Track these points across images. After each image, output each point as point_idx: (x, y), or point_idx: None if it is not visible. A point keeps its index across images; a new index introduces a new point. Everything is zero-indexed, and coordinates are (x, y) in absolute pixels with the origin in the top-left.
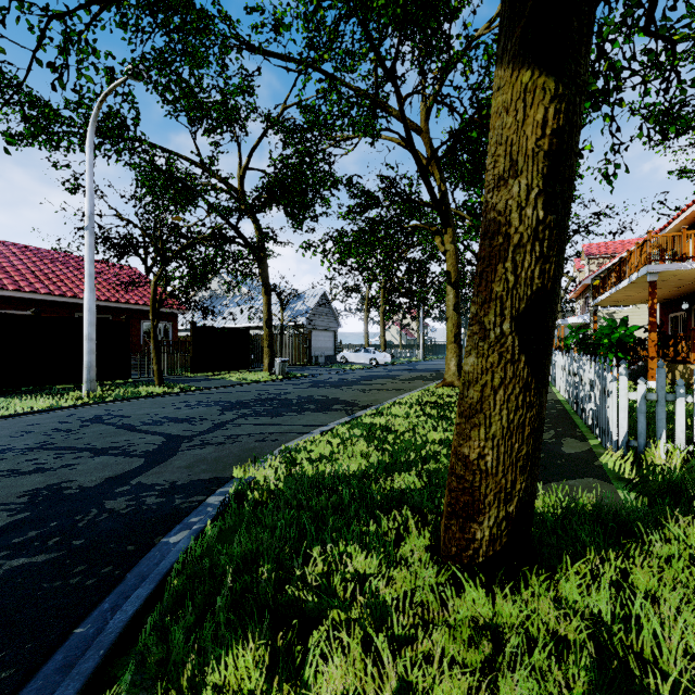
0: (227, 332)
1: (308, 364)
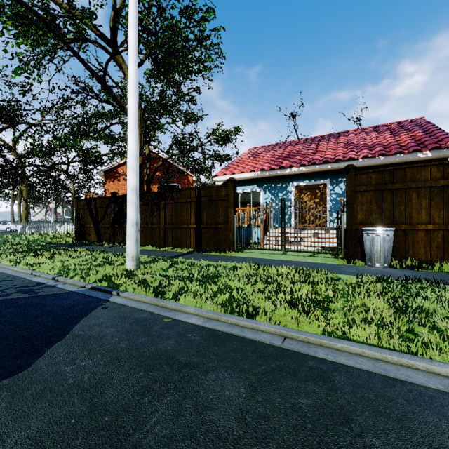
0: None
1: None
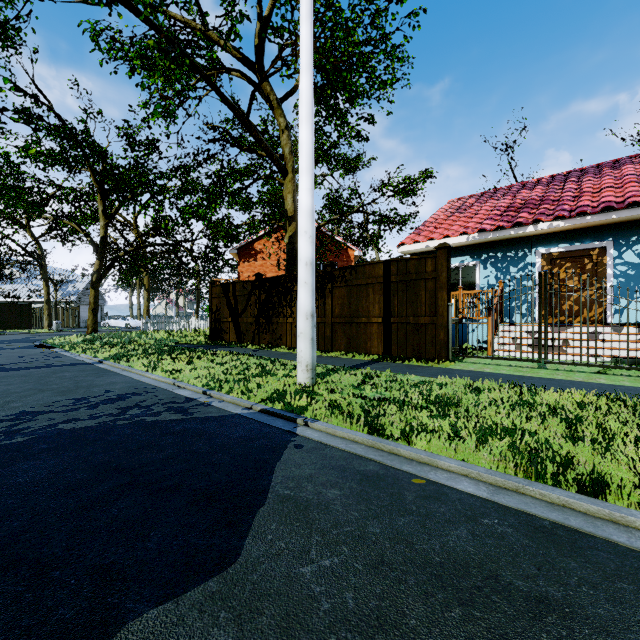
0: (16, 306)
1: (78, 327)
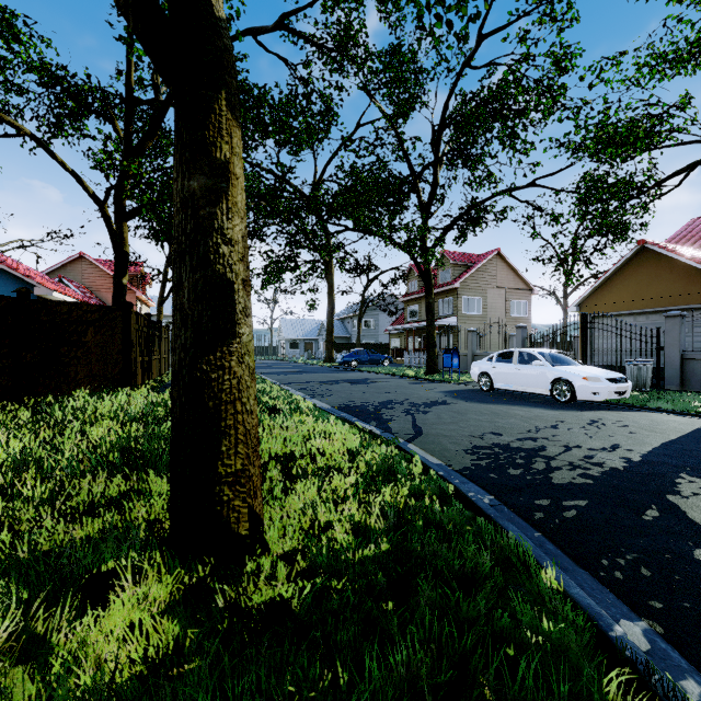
0: None
1: None
